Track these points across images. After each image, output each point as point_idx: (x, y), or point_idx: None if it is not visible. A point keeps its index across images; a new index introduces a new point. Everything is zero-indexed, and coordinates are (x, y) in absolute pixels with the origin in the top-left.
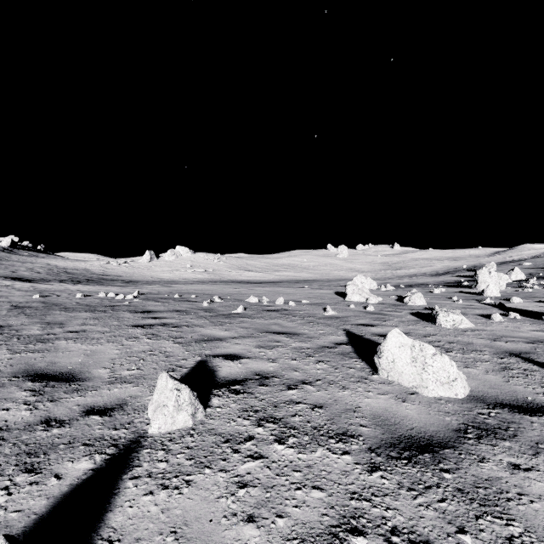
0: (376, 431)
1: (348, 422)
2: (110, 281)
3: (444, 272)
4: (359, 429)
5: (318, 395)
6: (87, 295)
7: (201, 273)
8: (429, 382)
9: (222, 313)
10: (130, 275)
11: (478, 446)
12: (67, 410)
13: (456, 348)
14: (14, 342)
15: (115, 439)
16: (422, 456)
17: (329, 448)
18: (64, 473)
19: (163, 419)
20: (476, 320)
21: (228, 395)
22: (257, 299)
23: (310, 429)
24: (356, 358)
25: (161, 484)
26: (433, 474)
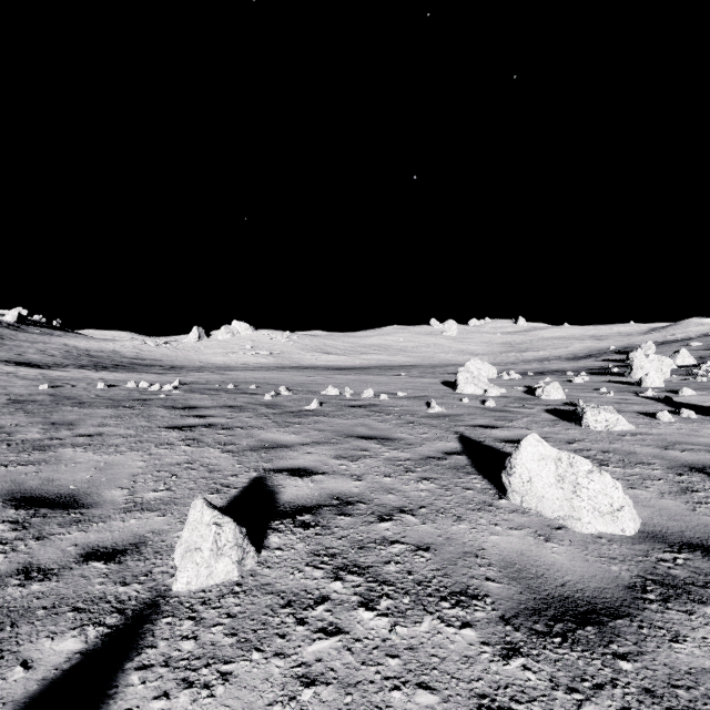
0: (511, 588)
1: (469, 574)
2: (146, 367)
3: (586, 355)
4: (484, 585)
5: (422, 530)
6: (112, 385)
7: (265, 356)
8: (583, 511)
9: (290, 409)
10: (172, 359)
11: (667, 614)
12: (58, 552)
13: (614, 460)
14: (2, 451)
15: (121, 600)
16: (584, 632)
17: (441, 616)
18: (36, 658)
19: (194, 570)
20: (636, 419)
21: (292, 530)
22: (338, 391)
23: (412, 585)
24: (475, 474)
25: (184, 678)
26: (604, 663)
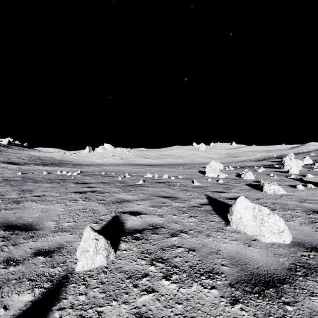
0: (233, 269)
1: (213, 262)
2: (65, 164)
3: (263, 159)
4: (221, 268)
5: (191, 241)
6: (50, 173)
7: (119, 159)
8: (266, 232)
9: (130, 184)
10: (77, 161)
11: (307, 282)
12: (23, 252)
13: (278, 208)
14: None
15: (51, 275)
16: (268, 291)
17: (201, 283)
18: (10, 304)
19: (85, 261)
20: (287, 188)
21: (131, 241)
22: (152, 175)
23: (187, 268)
24: (214, 214)
25: (80, 314)
26: (279, 307)
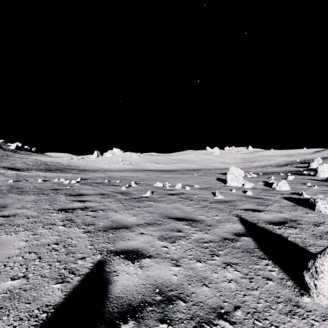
0: None
1: None
2: (70, 170)
3: (285, 164)
4: None
5: None
6: (47, 180)
7: (128, 164)
8: None
9: (134, 196)
10: (84, 166)
11: None
12: None
13: None
14: None
15: None
16: None
17: None
18: None
19: None
20: None
21: None
22: (162, 184)
23: None
24: (265, 258)
25: None
26: None
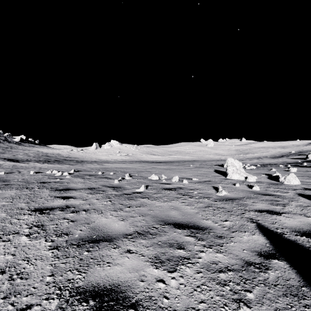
0: None
1: None
2: (69, 161)
3: (280, 155)
4: None
5: None
6: (40, 172)
7: (125, 156)
8: None
9: (126, 191)
10: (83, 157)
11: None
12: None
13: None
14: None
15: None
16: None
17: None
18: None
19: None
20: None
21: None
22: (158, 177)
23: None
24: None
25: None
26: None
